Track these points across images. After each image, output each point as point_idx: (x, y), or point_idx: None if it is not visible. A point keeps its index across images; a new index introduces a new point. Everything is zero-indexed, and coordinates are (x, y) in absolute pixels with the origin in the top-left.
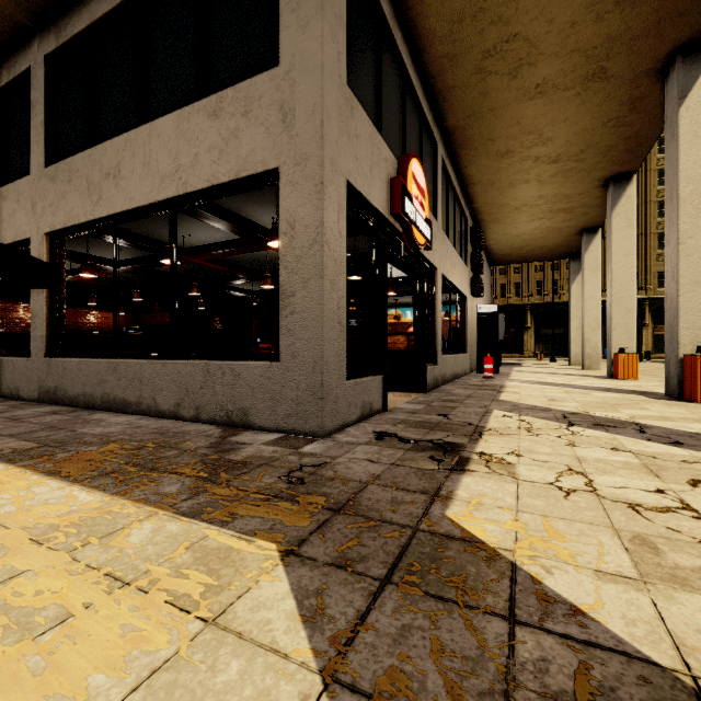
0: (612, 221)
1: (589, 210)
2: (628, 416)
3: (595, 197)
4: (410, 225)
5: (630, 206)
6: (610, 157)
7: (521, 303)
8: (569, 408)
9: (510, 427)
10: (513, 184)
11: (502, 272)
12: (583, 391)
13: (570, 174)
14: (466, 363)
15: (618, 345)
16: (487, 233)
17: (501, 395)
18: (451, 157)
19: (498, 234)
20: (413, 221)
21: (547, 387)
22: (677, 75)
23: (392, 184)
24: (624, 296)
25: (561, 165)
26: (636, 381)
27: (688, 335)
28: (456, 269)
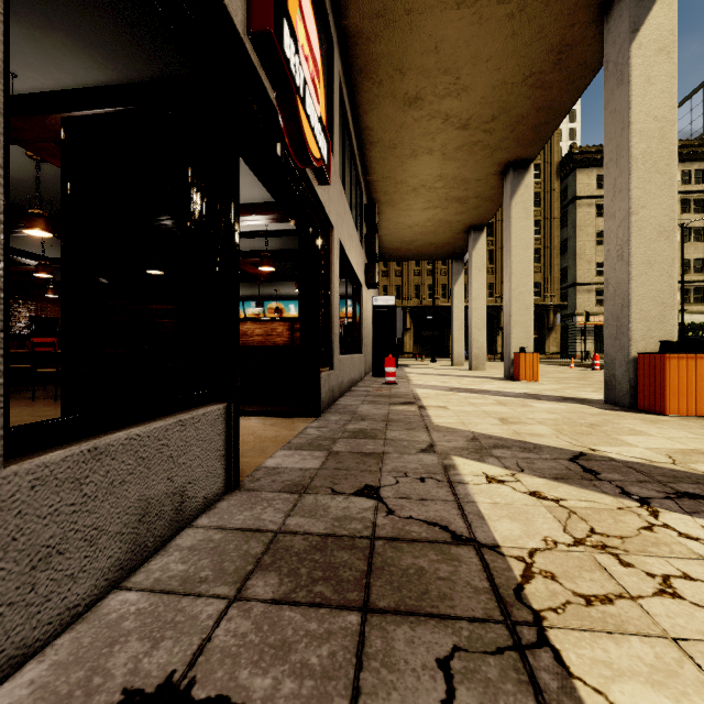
0: (512, 211)
1: (482, 204)
2: (663, 456)
3: (490, 187)
4: (293, 90)
5: (528, 196)
6: (518, 133)
7: (402, 306)
8: (552, 439)
9: (558, 541)
10: (415, 153)
11: (384, 274)
12: (515, 401)
13: (475, 150)
14: (361, 365)
15: (517, 344)
16: (380, 220)
17: (430, 415)
18: (349, 90)
19: (391, 223)
20: (299, 93)
21: (468, 395)
22: (629, 1)
23: None
24: (523, 291)
25: (469, 135)
26: (540, 383)
27: (640, 329)
28: (353, 245)
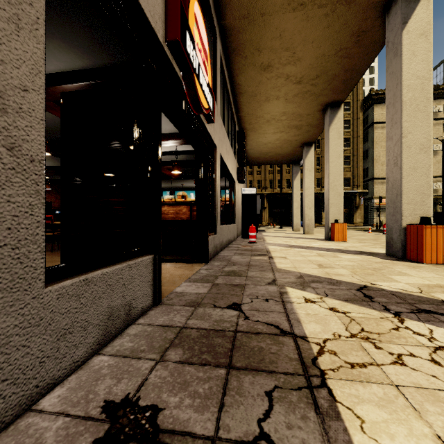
0: (330, 134)
1: (311, 129)
2: (415, 288)
3: (316, 119)
4: (192, 71)
5: (340, 124)
6: (333, 85)
7: (261, 193)
8: (348, 277)
9: (341, 335)
10: (268, 99)
11: (250, 173)
12: (330, 253)
13: (305, 96)
14: (235, 231)
15: (333, 218)
16: (247, 140)
17: (275, 262)
18: (227, 62)
19: (254, 141)
20: (195, 72)
21: (300, 250)
22: (401, 4)
23: (168, 1)
24: (337, 184)
25: (302, 87)
26: (347, 242)
27: (408, 209)
28: (229, 157)
